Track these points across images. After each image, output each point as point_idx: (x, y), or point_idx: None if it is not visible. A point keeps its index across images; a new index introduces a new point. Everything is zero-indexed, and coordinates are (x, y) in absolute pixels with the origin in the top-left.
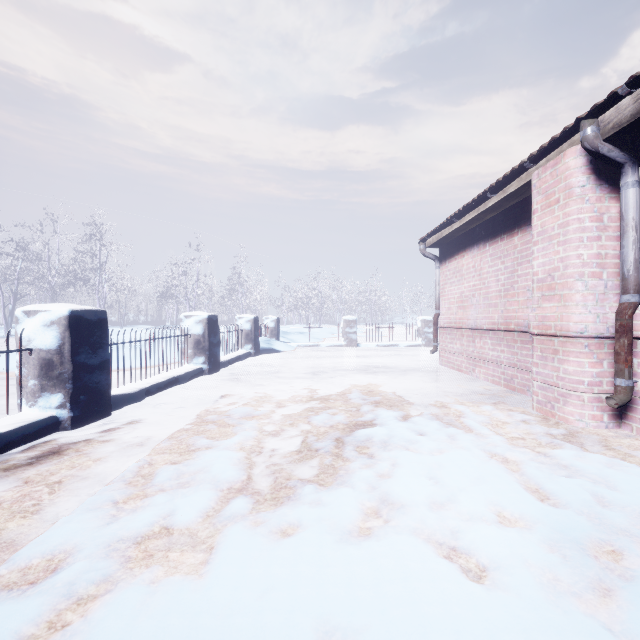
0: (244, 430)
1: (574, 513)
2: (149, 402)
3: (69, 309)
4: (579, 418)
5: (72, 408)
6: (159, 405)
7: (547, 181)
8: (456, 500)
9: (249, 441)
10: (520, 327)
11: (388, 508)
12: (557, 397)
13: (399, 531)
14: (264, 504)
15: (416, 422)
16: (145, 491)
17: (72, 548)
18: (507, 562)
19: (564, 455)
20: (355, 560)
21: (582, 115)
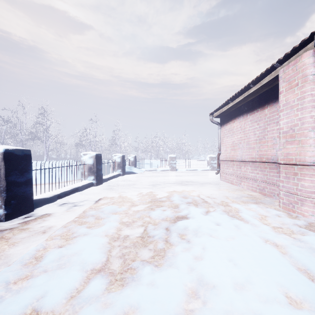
0: (110, 222)
1: None
2: (58, 202)
3: (4, 148)
4: (312, 214)
5: (6, 208)
6: (63, 204)
7: (289, 73)
8: (252, 281)
9: (111, 230)
10: (269, 160)
11: (204, 289)
12: (296, 201)
13: None
14: (114, 284)
15: (213, 216)
16: (33, 272)
17: None
18: None
19: (313, 241)
20: None
21: (314, 31)
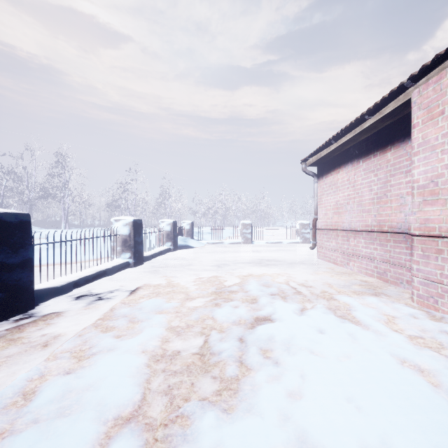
0: (151, 327)
1: None
2: (75, 294)
3: None
4: None
5: None
6: (82, 297)
7: (429, 96)
8: (392, 445)
9: (153, 341)
10: (393, 229)
11: None
12: (441, 293)
13: None
14: None
15: (313, 317)
16: (14, 424)
17: None
18: None
19: None
20: None
21: None
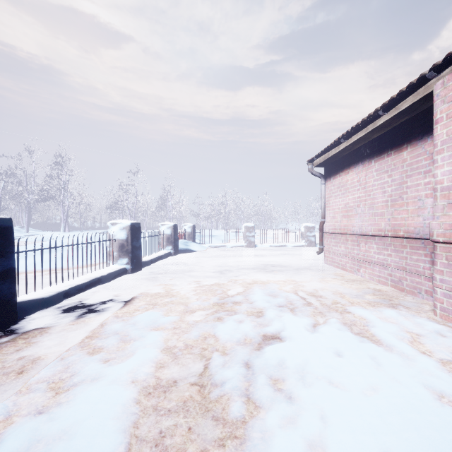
0: (144, 348)
1: None
2: (64, 305)
3: None
4: None
5: None
6: (72, 309)
7: None
8: None
9: (145, 367)
10: (410, 234)
11: None
12: None
13: None
14: None
15: (327, 335)
16: None
17: None
18: None
19: None
20: None
21: None
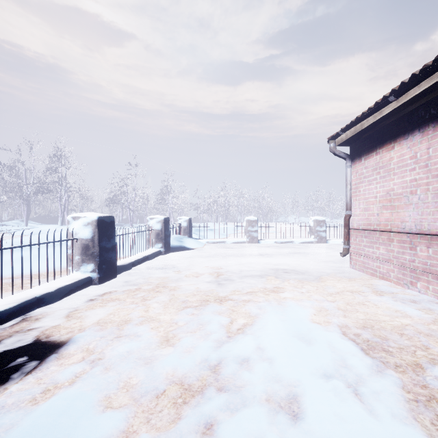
0: None
1: None
2: None
3: None
4: None
5: None
6: None
7: None
8: None
9: None
10: None
11: None
12: None
13: None
14: None
15: None
16: None
17: None
18: None
19: None
20: None
21: None
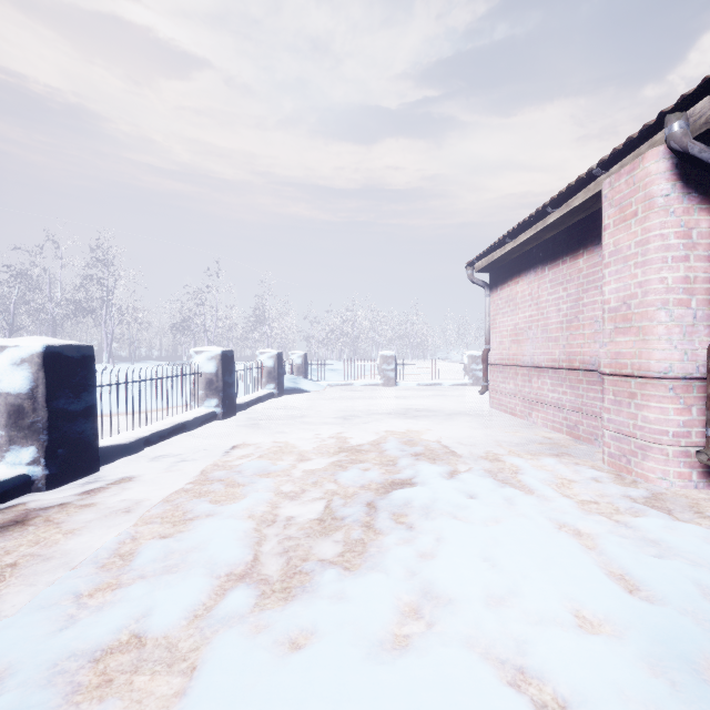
0: (256, 491)
1: (676, 613)
2: (148, 454)
3: (44, 344)
4: (662, 476)
5: (47, 464)
6: (159, 458)
7: (621, 190)
8: (520, 593)
9: (261, 506)
10: (586, 365)
11: (432, 605)
12: (634, 450)
13: (447, 642)
14: (271, 598)
15: (465, 481)
16: (120, 578)
17: (4, 669)
18: (596, 694)
19: (650, 526)
20: (387, 692)
21: (666, 109)
